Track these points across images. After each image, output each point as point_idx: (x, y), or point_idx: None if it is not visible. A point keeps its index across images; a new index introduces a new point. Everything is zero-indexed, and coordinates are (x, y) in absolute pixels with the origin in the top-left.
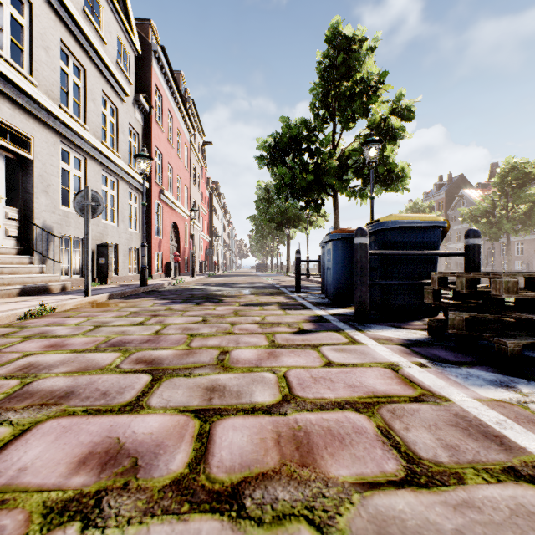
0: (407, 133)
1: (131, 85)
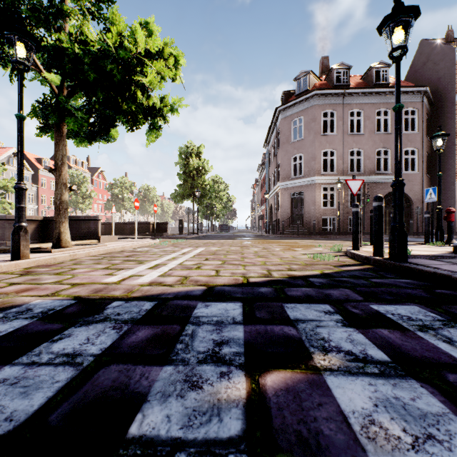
0: (81, 197)
1: (30, 183)
